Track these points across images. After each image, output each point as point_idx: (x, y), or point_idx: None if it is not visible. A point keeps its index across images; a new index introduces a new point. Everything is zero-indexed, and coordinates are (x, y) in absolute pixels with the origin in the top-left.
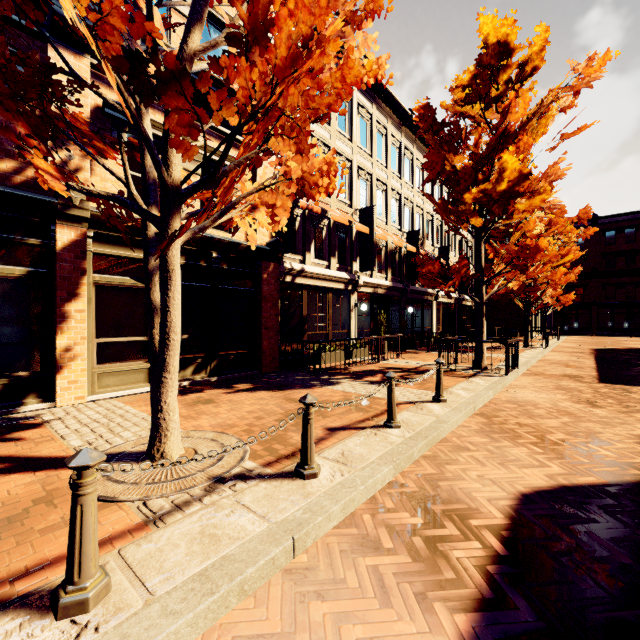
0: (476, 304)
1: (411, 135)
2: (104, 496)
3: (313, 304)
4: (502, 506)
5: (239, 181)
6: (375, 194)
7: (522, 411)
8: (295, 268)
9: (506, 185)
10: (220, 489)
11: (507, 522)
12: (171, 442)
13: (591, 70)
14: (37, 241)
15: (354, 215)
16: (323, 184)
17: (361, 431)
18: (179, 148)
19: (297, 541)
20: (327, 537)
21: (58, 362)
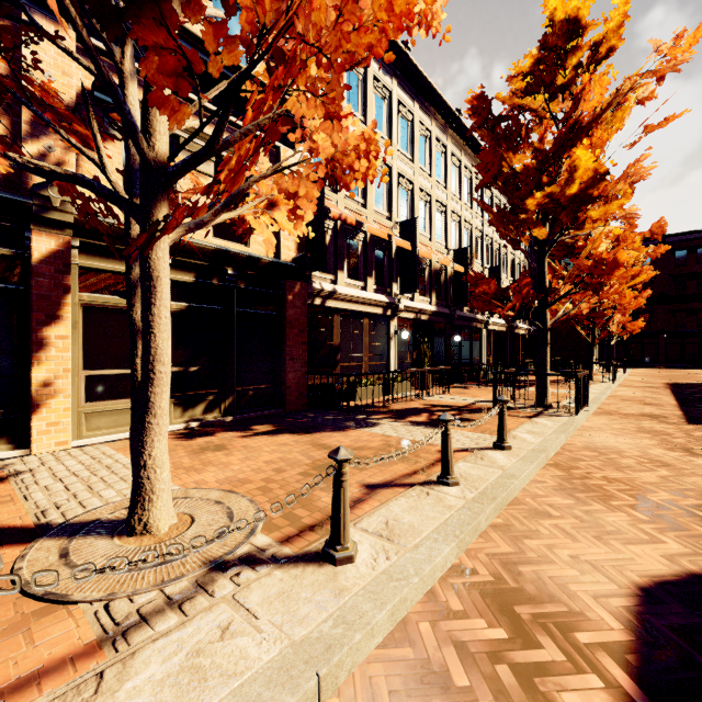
0: (539, 330)
1: (458, 139)
2: (52, 593)
3: (346, 331)
4: (616, 608)
5: (251, 167)
6: (418, 205)
7: (606, 461)
8: (326, 289)
9: (577, 187)
10: (217, 581)
11: (630, 637)
12: (158, 509)
13: (679, 50)
14: (8, 251)
15: (394, 229)
16: (360, 169)
17: (409, 489)
18: (163, 107)
19: (324, 679)
20: (369, 664)
21: (34, 400)
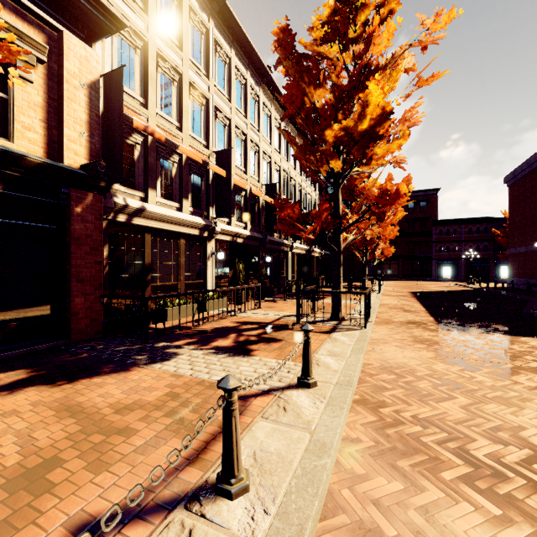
0: (334, 253)
1: (269, 93)
2: None
3: (160, 251)
4: None
5: None
6: (234, 141)
7: (406, 387)
8: (131, 205)
9: (368, 124)
10: None
11: None
12: None
13: (438, 26)
14: None
15: (211, 157)
16: None
17: (158, 529)
18: None
19: None
20: None
21: None
